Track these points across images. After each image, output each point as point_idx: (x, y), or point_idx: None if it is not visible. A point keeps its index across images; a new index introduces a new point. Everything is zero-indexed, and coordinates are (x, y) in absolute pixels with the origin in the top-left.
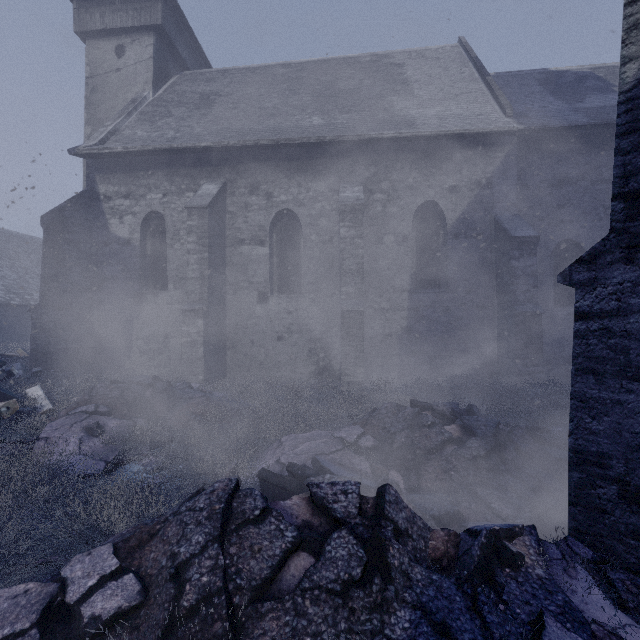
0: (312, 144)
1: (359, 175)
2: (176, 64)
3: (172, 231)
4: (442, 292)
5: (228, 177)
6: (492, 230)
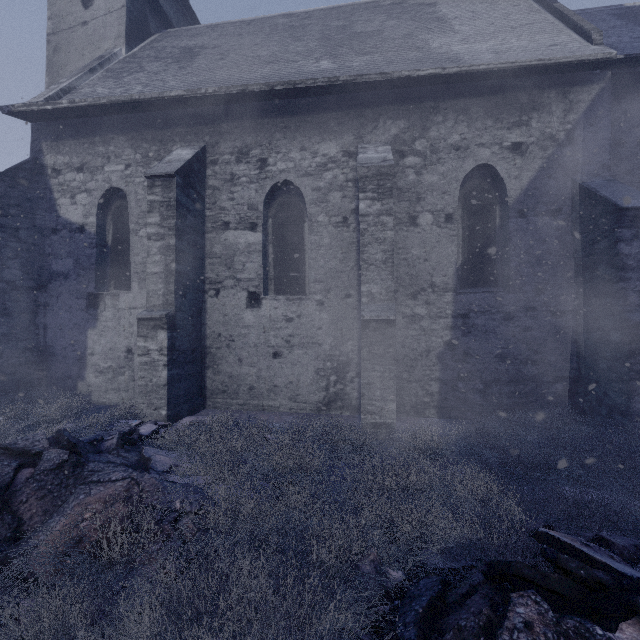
0: (320, 90)
1: (384, 132)
2: (158, 21)
3: (136, 213)
4: (501, 292)
5: (208, 140)
6: (577, 203)
